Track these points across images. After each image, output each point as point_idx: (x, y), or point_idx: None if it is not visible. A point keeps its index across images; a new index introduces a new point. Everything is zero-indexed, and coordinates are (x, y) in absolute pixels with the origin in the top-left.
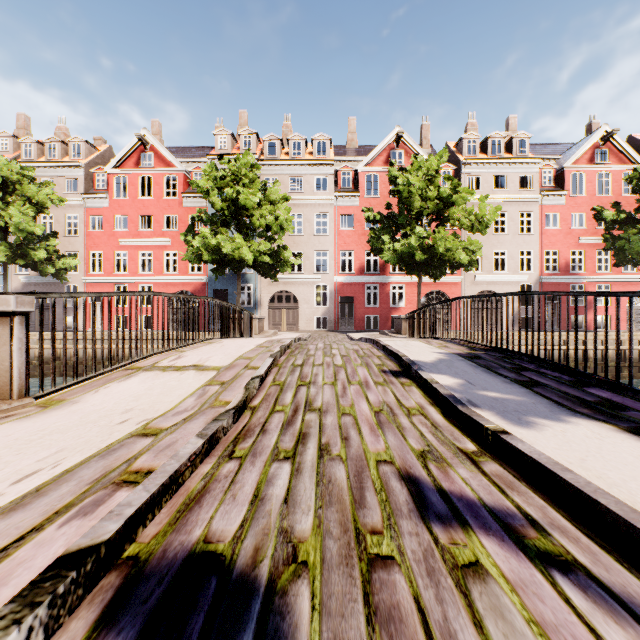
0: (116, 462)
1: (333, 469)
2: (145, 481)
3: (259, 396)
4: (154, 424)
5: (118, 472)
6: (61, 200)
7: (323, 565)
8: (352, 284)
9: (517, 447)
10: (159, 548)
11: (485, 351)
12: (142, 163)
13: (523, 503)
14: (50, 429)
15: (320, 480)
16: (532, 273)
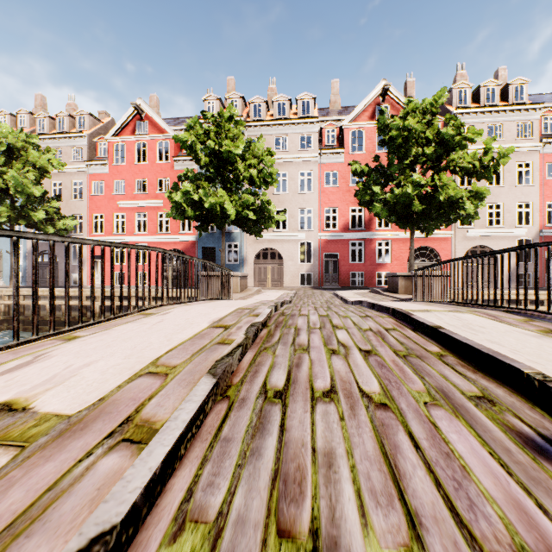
0: None
1: None
2: None
3: None
4: None
5: None
6: (61, 164)
7: None
8: (336, 241)
9: None
10: None
11: None
12: (138, 131)
13: None
14: None
15: None
16: (531, 227)
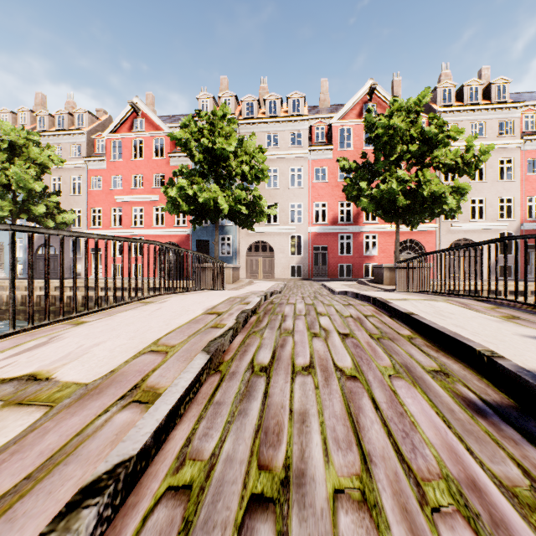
0: None
1: None
2: None
3: None
4: None
5: None
6: (61, 161)
7: None
8: (325, 234)
9: None
10: None
11: None
12: (134, 128)
13: None
14: None
15: None
16: (513, 220)
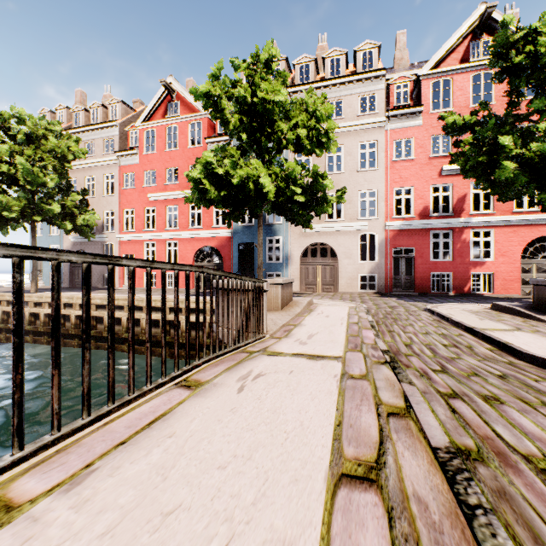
0: None
1: None
2: None
3: None
4: None
5: None
6: (82, 152)
7: None
8: (411, 231)
9: None
10: None
11: None
12: (169, 114)
13: None
14: None
15: None
16: None
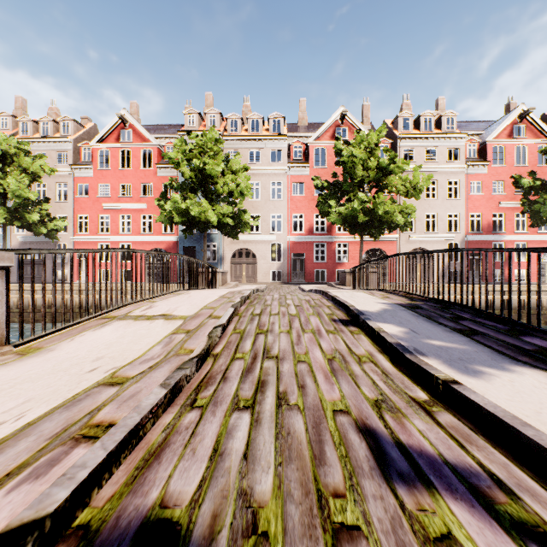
0: (79, 414)
1: (291, 420)
2: (104, 437)
3: (221, 344)
4: (121, 372)
5: (79, 425)
6: (52, 170)
7: (285, 538)
8: (303, 242)
9: (471, 398)
10: (112, 514)
11: (424, 301)
12: (122, 138)
13: (485, 460)
14: (22, 377)
15: (279, 432)
16: (459, 233)
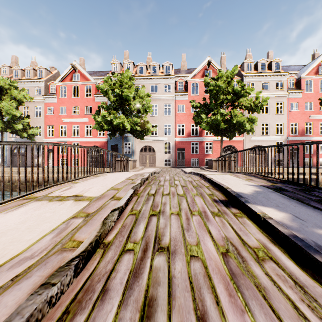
0: None
1: None
2: None
3: (116, 228)
4: None
5: None
6: (31, 98)
7: None
8: (184, 142)
9: None
10: None
11: (282, 184)
12: (74, 79)
13: None
14: None
15: None
16: (283, 135)
